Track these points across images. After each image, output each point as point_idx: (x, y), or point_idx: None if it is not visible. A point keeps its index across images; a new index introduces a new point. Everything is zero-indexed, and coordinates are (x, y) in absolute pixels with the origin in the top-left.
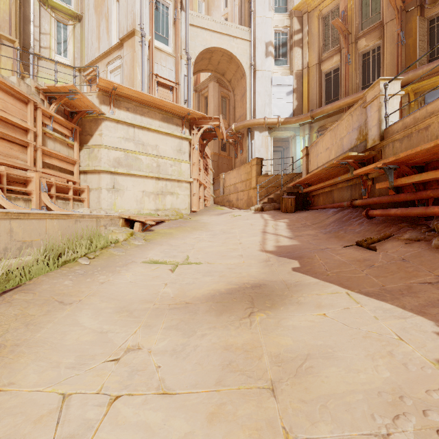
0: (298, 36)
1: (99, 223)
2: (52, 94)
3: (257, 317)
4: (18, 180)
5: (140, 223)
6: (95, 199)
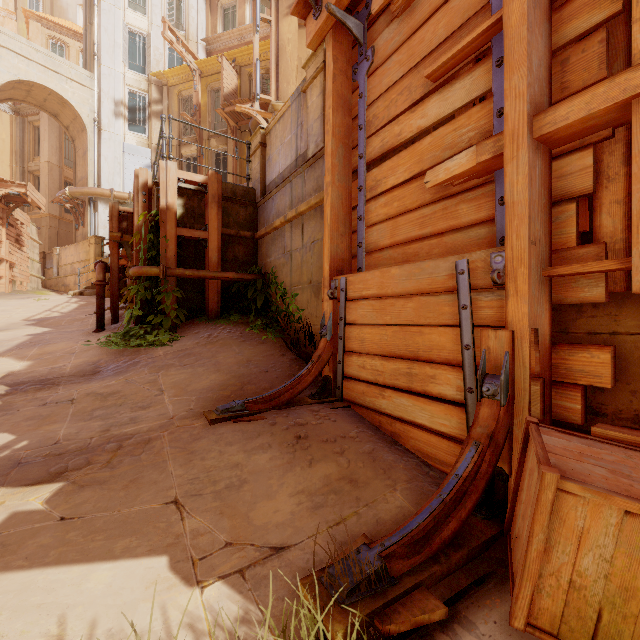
0: (158, 106)
1: None
2: None
3: None
4: None
5: None
6: None
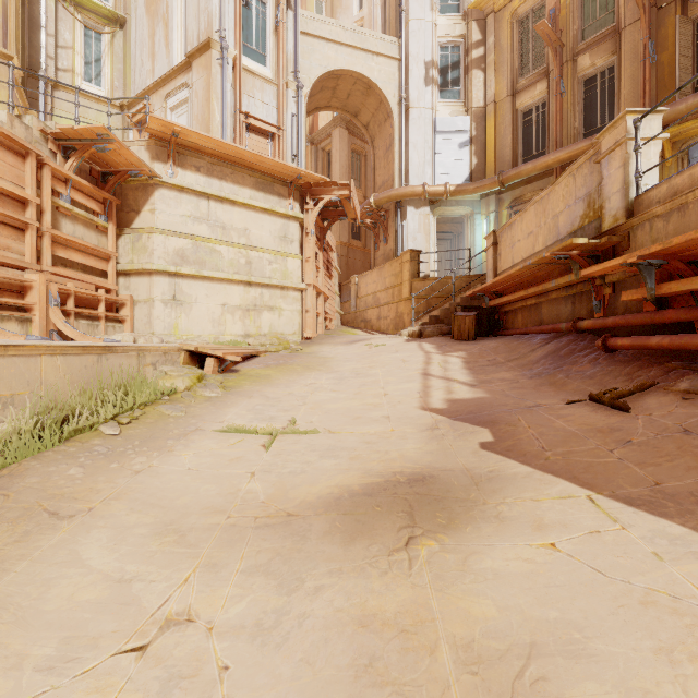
0: (478, 51)
1: (142, 360)
2: (69, 142)
3: (422, 548)
4: (8, 287)
5: (216, 360)
6: (142, 319)
